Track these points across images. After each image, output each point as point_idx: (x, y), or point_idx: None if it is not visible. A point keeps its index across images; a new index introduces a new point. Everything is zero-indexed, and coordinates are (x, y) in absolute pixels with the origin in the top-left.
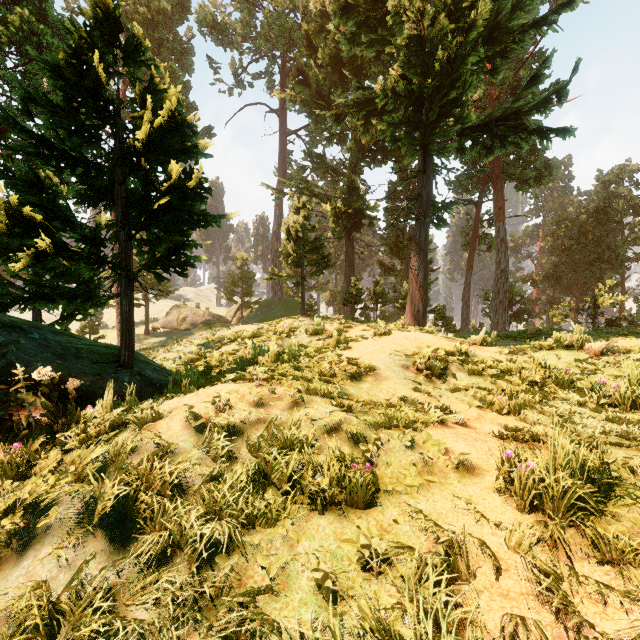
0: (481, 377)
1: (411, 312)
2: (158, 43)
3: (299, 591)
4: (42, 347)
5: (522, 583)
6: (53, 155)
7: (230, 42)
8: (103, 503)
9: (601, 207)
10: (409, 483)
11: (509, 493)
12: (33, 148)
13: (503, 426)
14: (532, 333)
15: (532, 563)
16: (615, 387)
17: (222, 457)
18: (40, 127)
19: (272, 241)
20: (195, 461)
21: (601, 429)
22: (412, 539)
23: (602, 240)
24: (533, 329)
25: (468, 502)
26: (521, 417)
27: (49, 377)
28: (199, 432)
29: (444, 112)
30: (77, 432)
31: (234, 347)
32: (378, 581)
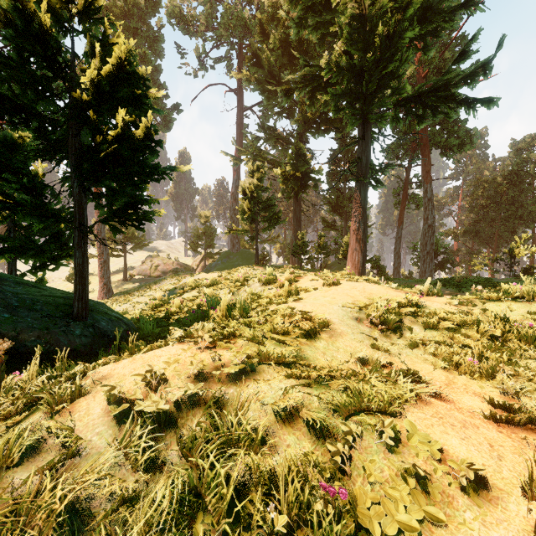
0: (436, 331)
1: (352, 262)
2: (133, 32)
3: None
4: None
5: None
6: (4, 107)
7: (195, 31)
8: None
9: (514, 171)
10: (402, 519)
11: None
12: None
13: (482, 397)
14: (460, 281)
15: None
16: None
17: (145, 460)
18: None
19: (231, 201)
20: (105, 472)
21: None
22: None
23: (515, 199)
24: (460, 277)
25: None
26: (498, 384)
27: None
28: (121, 419)
29: (382, 84)
30: None
31: (194, 294)
32: None
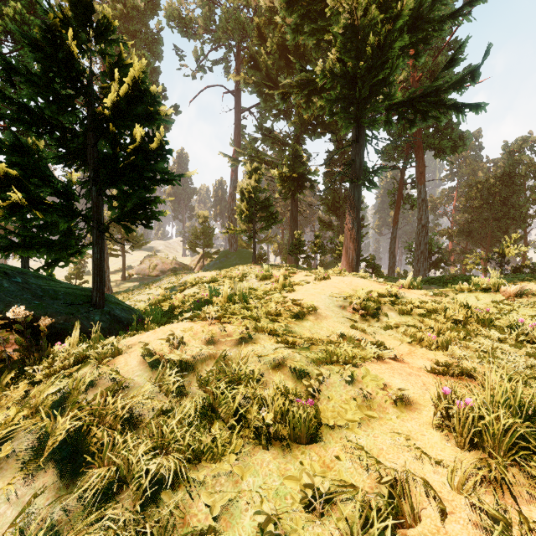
0: (410, 316)
1: (346, 261)
2: (133, 34)
3: (242, 532)
4: (23, 289)
5: (469, 529)
6: (32, 120)
7: (193, 34)
8: (53, 439)
9: (507, 172)
10: (350, 418)
11: (447, 429)
12: (16, 115)
13: (433, 361)
14: (449, 278)
15: (477, 505)
16: (533, 325)
17: (173, 391)
18: (22, 96)
19: (229, 201)
20: (147, 396)
21: (524, 364)
22: (354, 476)
23: (507, 200)
24: (450, 275)
25: (408, 438)
26: (449, 353)
27: (22, 316)
28: (153, 367)
29: (374, 90)
30: (45, 366)
31: (195, 290)
32: (321, 522)
